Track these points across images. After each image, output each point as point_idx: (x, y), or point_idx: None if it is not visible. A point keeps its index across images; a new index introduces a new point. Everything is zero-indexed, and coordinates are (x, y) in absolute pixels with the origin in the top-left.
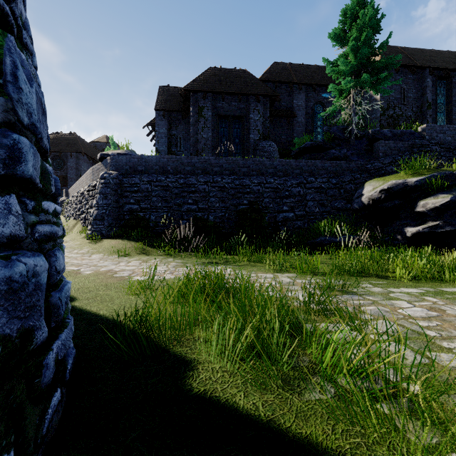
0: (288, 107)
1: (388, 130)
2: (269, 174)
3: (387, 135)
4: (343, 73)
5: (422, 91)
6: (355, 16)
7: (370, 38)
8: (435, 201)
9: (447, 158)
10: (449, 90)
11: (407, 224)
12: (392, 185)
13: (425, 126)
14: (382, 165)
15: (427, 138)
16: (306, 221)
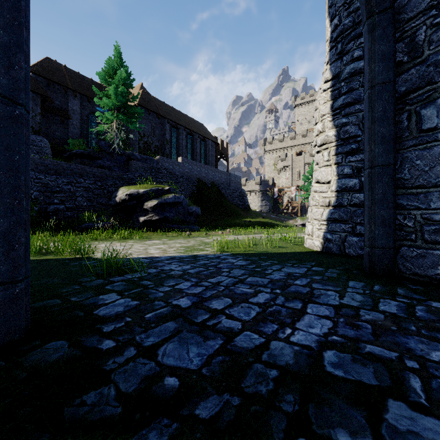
0: (62, 107)
1: (139, 154)
2: (40, 171)
3: (138, 157)
4: (108, 106)
5: (164, 132)
6: (116, 70)
7: (125, 92)
8: (152, 203)
9: (170, 178)
10: (178, 136)
11: (141, 215)
12: (132, 192)
13: (159, 157)
14: (133, 177)
15: (160, 164)
16: (75, 212)
